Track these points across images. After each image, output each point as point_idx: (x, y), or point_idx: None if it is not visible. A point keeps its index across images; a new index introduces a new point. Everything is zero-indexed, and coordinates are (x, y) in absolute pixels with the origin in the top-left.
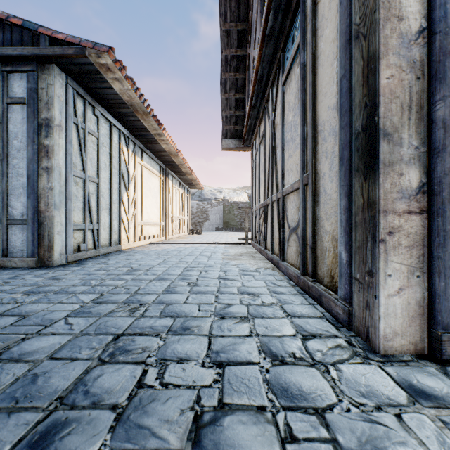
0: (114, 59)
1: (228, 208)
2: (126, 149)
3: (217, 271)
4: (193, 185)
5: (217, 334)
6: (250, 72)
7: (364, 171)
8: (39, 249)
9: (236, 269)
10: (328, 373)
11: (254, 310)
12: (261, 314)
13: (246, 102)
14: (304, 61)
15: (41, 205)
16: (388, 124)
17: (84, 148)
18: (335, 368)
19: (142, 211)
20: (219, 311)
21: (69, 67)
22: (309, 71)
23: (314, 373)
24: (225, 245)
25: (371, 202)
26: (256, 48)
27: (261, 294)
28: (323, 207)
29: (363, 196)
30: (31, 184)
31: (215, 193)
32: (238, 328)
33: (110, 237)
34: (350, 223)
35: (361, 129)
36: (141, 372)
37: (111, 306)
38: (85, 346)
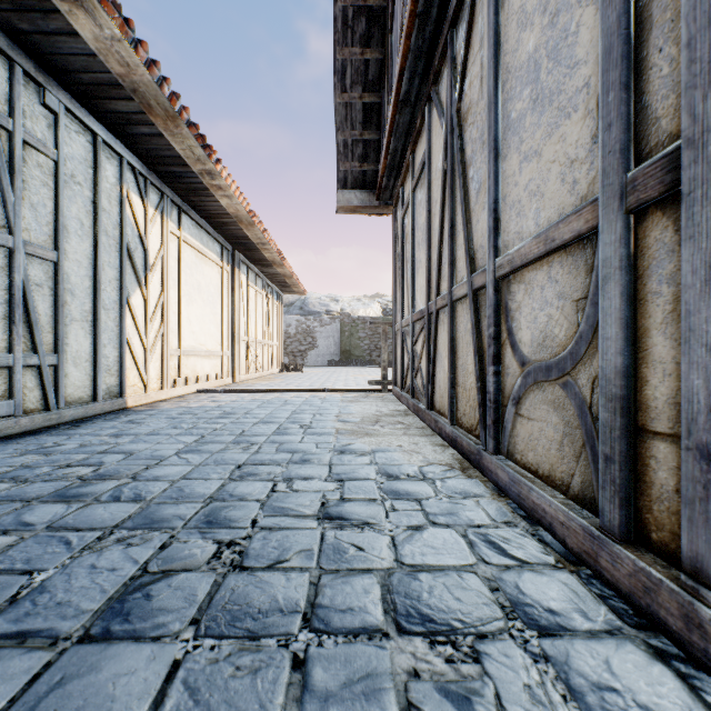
0: None
1: (350, 327)
2: (141, 200)
3: (319, 481)
4: (288, 287)
5: None
6: (396, 30)
7: None
8: None
9: (370, 471)
10: None
11: None
12: None
13: (386, 104)
14: None
15: None
16: None
17: (11, 176)
18: None
19: (180, 330)
20: None
21: None
22: None
23: None
24: (343, 395)
25: None
26: None
27: (481, 640)
28: None
29: None
30: None
31: (327, 303)
32: None
33: (93, 382)
34: None
35: None
36: None
37: None
38: None
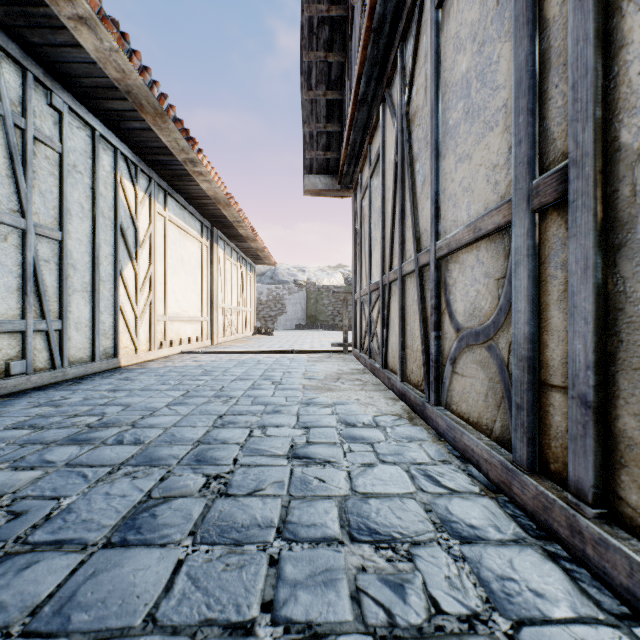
0: None
1: (315, 295)
2: (132, 185)
3: (289, 428)
4: (260, 259)
5: None
6: (355, 38)
7: None
8: None
9: (331, 420)
10: None
11: None
12: None
13: (346, 102)
14: None
15: None
16: None
17: (24, 168)
18: None
19: (165, 298)
20: None
21: None
22: None
23: None
24: (309, 356)
25: None
26: None
27: (415, 546)
28: None
29: None
30: None
31: (295, 273)
32: None
33: (92, 344)
34: None
35: None
36: None
37: None
38: None
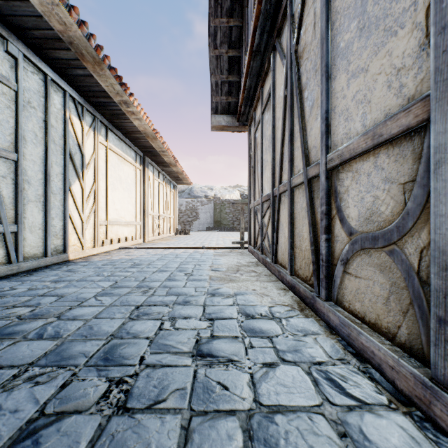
0: None
1: (220, 206)
2: (79, 121)
3: (195, 320)
4: (180, 180)
5: None
6: (251, 3)
7: None
8: None
9: (233, 311)
10: None
11: None
12: None
13: (243, 56)
14: None
15: None
16: None
17: None
18: None
19: (107, 207)
20: None
21: None
22: None
23: None
24: (215, 251)
25: None
26: None
27: None
28: None
29: None
30: None
31: (206, 191)
32: None
33: (44, 243)
34: None
35: None
36: None
37: None
38: None
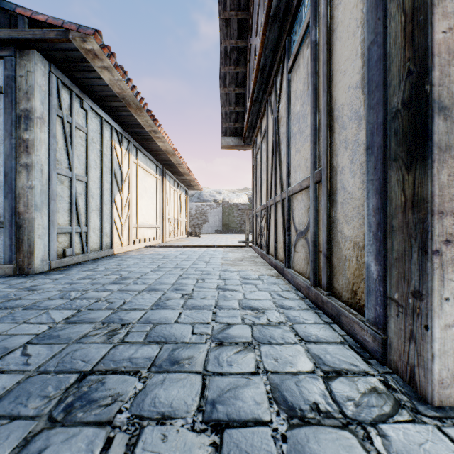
0: (101, 44)
1: (228, 210)
2: (119, 146)
3: (216, 280)
4: (192, 186)
5: (214, 370)
6: (251, 63)
7: (407, 159)
8: (17, 254)
9: (237, 277)
10: (370, 441)
11: (259, 332)
12: (269, 339)
13: (247, 97)
14: (316, 39)
15: (20, 206)
16: (445, 94)
17: (71, 144)
18: (377, 432)
19: (137, 213)
20: (216, 334)
21: (51, 53)
22: (322, 48)
23: (350, 441)
24: (224, 249)
25: (419, 199)
26: (259, 33)
27: (266, 310)
28: (342, 207)
29: (404, 192)
30: (8, 182)
31: (214, 195)
32: (241, 361)
33: (100, 240)
34: (384, 227)
35: (401, 105)
36: (103, 442)
37: (86, 328)
38: (36, 394)
